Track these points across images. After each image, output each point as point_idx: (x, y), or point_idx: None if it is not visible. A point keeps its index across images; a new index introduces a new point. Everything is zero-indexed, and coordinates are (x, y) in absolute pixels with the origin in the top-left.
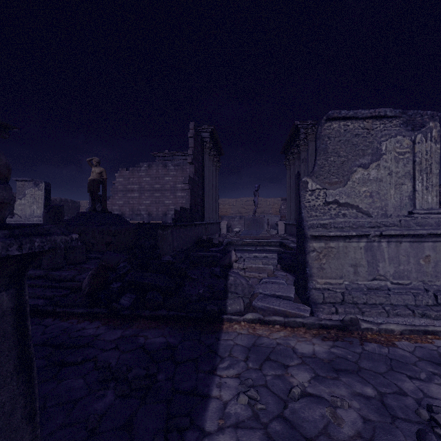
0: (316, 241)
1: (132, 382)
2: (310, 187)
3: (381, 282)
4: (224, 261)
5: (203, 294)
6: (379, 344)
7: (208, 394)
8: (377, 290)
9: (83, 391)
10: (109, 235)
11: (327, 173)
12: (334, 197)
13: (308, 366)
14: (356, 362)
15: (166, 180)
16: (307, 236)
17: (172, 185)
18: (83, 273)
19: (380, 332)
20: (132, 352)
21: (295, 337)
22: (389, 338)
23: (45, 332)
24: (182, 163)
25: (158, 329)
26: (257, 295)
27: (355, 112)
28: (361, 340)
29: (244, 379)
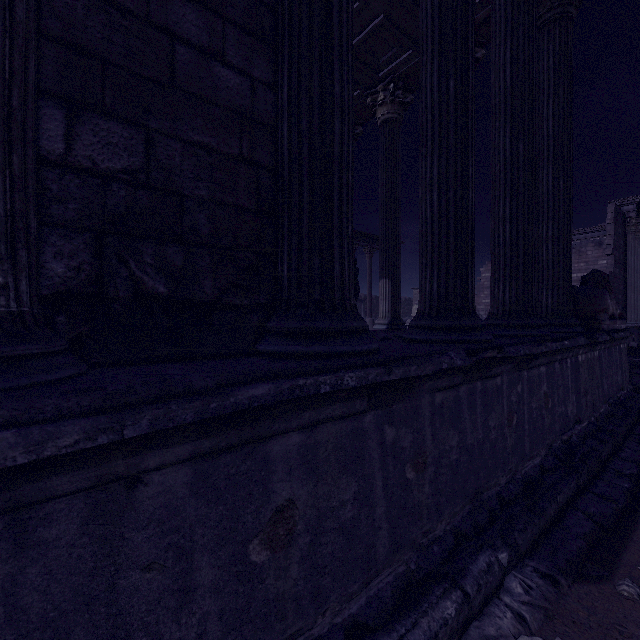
0: None
1: None
2: None
3: None
4: None
5: None
6: None
7: None
8: None
9: None
10: None
11: None
12: None
13: None
14: None
15: None
16: None
17: None
18: None
19: None
20: None
21: None
22: None
23: None
24: (578, 245)
25: None
26: None
27: None
28: None
29: None
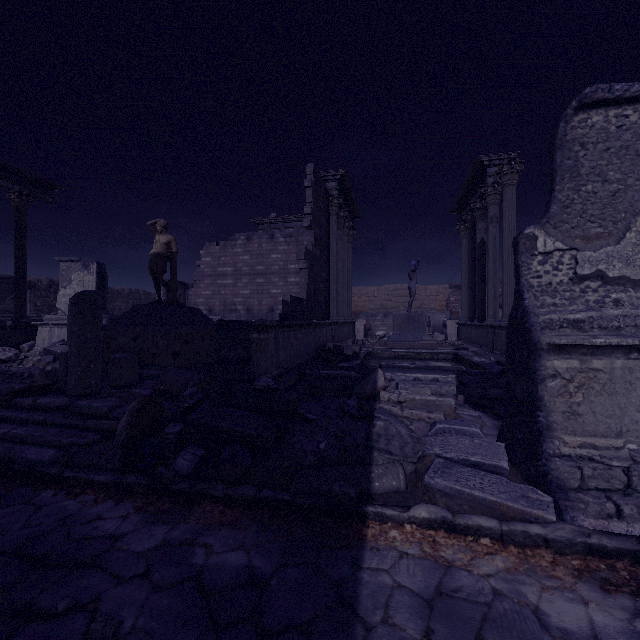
0: (560, 356)
1: None
2: (541, 246)
3: None
4: (363, 388)
5: (327, 451)
6: None
7: None
8: None
9: None
10: (177, 340)
11: (579, 218)
12: (595, 265)
13: None
14: None
15: (273, 258)
16: (540, 345)
17: (282, 265)
18: (128, 404)
19: None
20: (174, 590)
21: (534, 577)
22: None
23: (31, 522)
24: (296, 233)
25: (235, 529)
26: (431, 460)
27: None
28: None
29: None
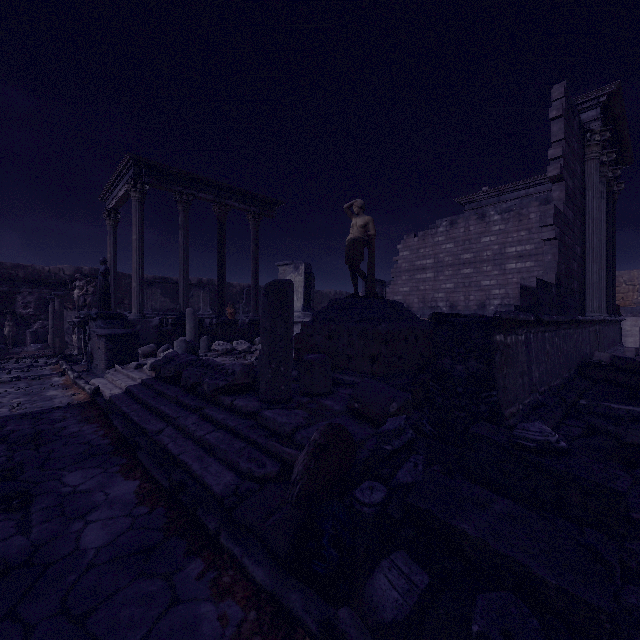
0: None
1: None
2: None
3: None
4: None
5: None
6: None
7: None
8: None
9: None
10: (375, 341)
11: None
12: None
13: None
14: None
15: (484, 242)
16: None
17: (496, 249)
18: (314, 424)
19: None
20: None
21: None
22: None
23: (150, 639)
24: (518, 205)
25: None
26: None
27: None
28: None
29: None
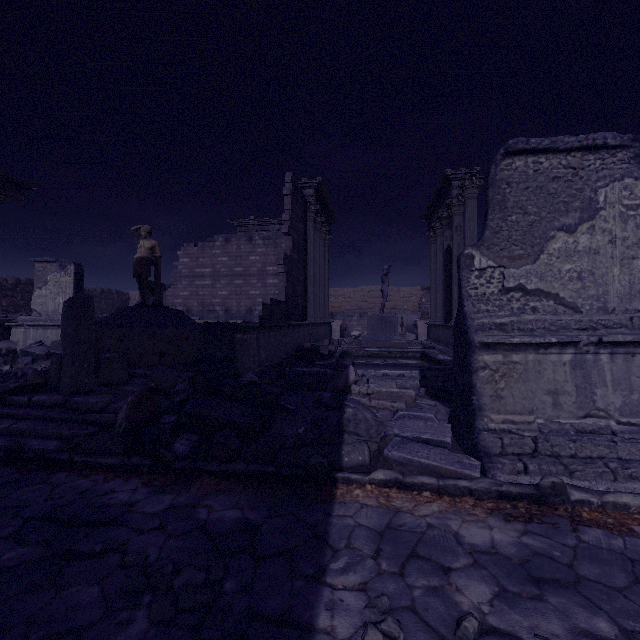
0: (489, 352)
1: (180, 597)
2: (477, 264)
3: (599, 421)
4: (337, 382)
5: (304, 435)
6: (605, 531)
7: (311, 623)
8: (593, 434)
9: (95, 611)
10: (163, 341)
11: (506, 242)
12: (517, 280)
13: (485, 570)
14: (570, 564)
15: (251, 260)
16: (474, 343)
17: (260, 267)
18: (121, 400)
19: (604, 508)
20: (186, 536)
21: (459, 515)
22: (622, 519)
23: (52, 496)
24: (274, 235)
25: (230, 495)
26: (391, 439)
27: (554, 140)
28: (572, 522)
29: (375, 594)
